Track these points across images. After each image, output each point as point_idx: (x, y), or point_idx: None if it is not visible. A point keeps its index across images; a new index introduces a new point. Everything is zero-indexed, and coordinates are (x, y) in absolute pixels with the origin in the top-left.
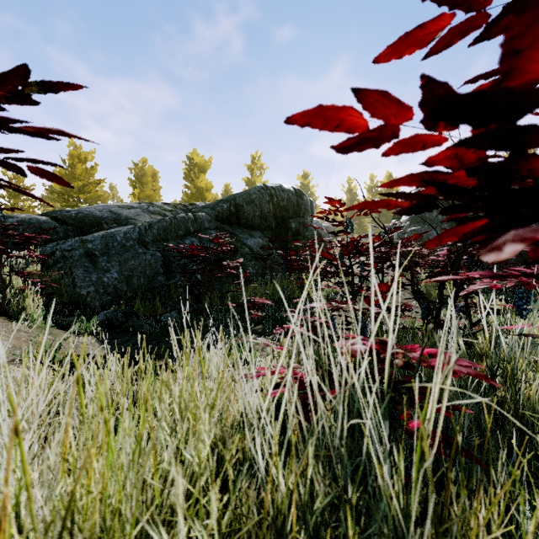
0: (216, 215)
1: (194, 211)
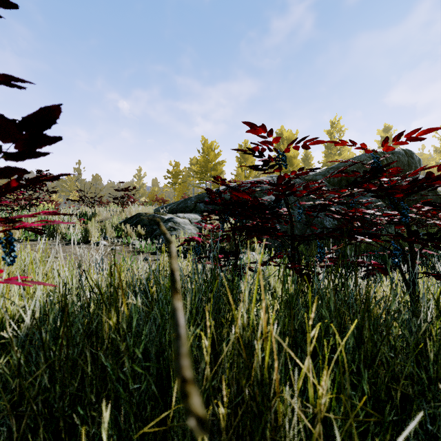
0: (328, 180)
1: (307, 179)
